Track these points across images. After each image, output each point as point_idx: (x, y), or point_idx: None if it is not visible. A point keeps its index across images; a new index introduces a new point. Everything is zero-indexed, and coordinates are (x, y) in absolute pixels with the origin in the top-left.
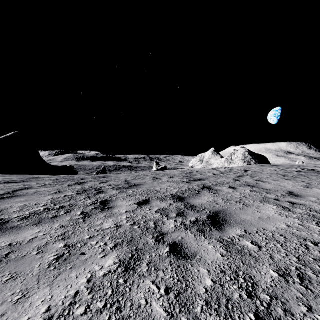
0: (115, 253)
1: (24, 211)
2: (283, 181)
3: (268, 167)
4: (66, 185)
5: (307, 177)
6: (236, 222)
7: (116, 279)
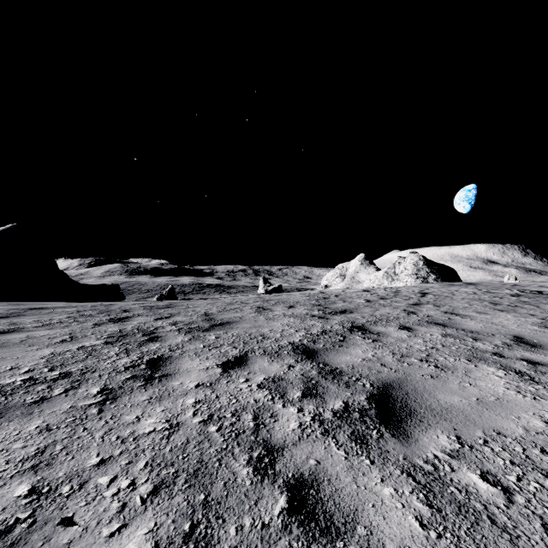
0: (151, 516)
1: None
2: (496, 315)
3: (460, 288)
4: (90, 323)
5: (536, 306)
6: (432, 412)
7: None
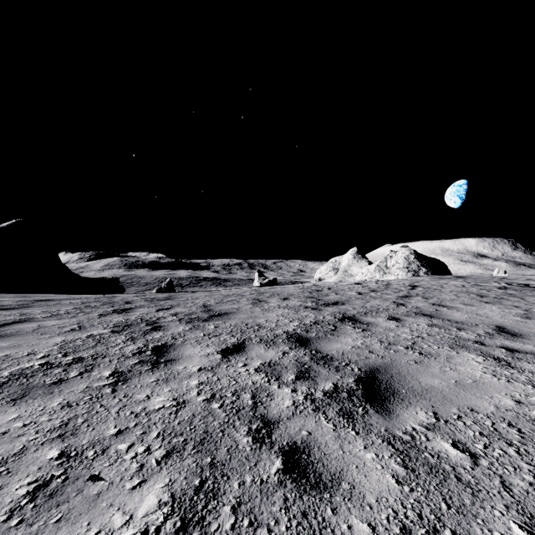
0: (166, 474)
1: (0, 370)
2: (481, 306)
3: (449, 281)
4: (96, 314)
5: (521, 299)
6: (414, 392)
7: None
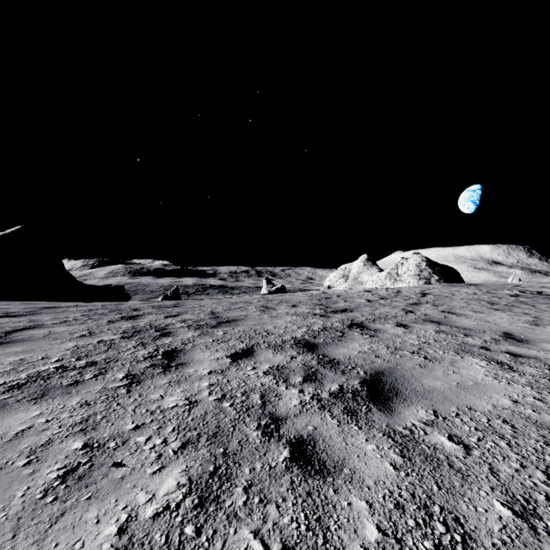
0: (182, 462)
1: (18, 372)
2: (491, 313)
3: (461, 288)
4: (104, 320)
5: (532, 306)
6: (416, 393)
7: (178, 526)
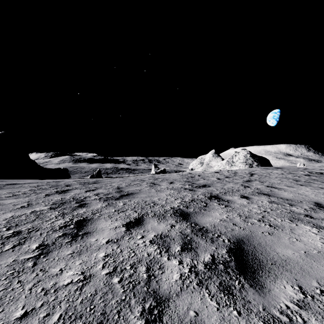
0: None
1: None
2: (299, 188)
3: (273, 170)
4: (43, 194)
5: (322, 182)
6: (276, 263)
7: None
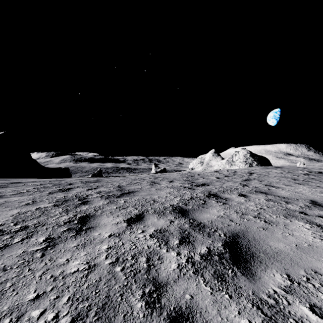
0: None
1: None
2: (296, 186)
3: (272, 169)
4: (47, 192)
5: (320, 181)
6: (267, 255)
7: None
